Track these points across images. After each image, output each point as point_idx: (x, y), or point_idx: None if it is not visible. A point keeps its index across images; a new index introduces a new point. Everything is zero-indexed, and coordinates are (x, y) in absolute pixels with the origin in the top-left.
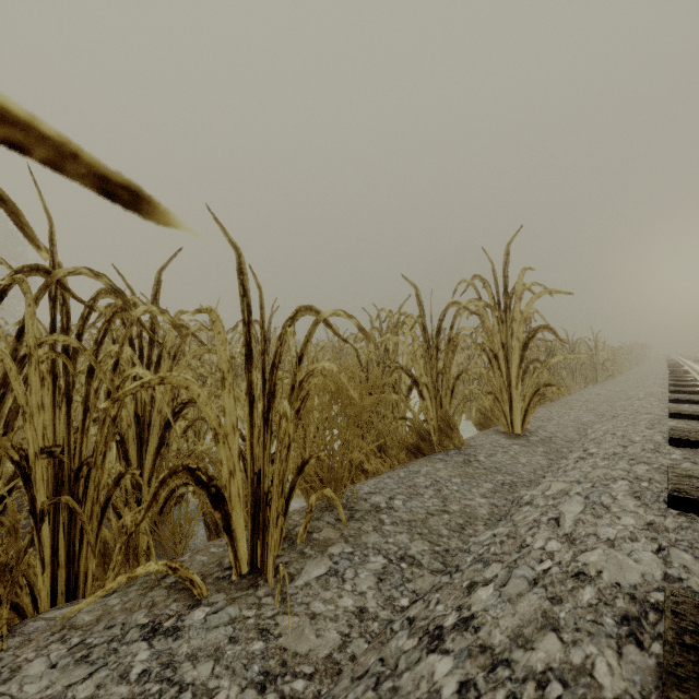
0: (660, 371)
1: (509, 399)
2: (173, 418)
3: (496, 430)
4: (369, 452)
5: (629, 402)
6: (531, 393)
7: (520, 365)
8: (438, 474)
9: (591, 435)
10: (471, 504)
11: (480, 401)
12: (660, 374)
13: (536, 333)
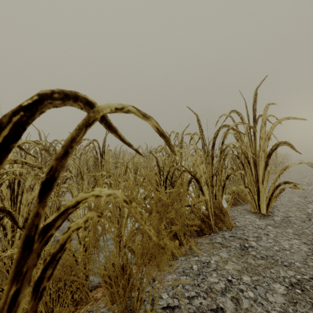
0: (306, 167)
1: (257, 190)
2: None
3: (247, 210)
4: (165, 234)
5: None
6: (273, 187)
7: (265, 168)
8: (227, 269)
9: None
10: None
11: (230, 188)
12: (308, 169)
13: (278, 147)
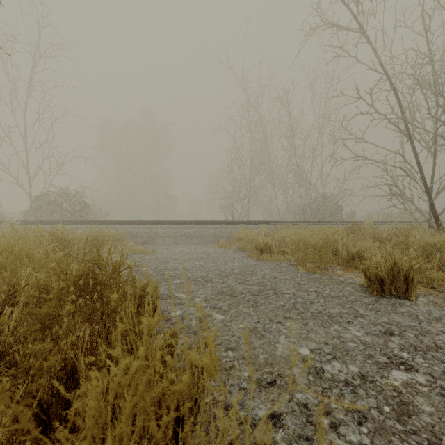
0: None
1: None
2: None
3: None
4: None
5: None
6: None
7: None
8: None
9: None
10: None
11: None
12: None
13: None
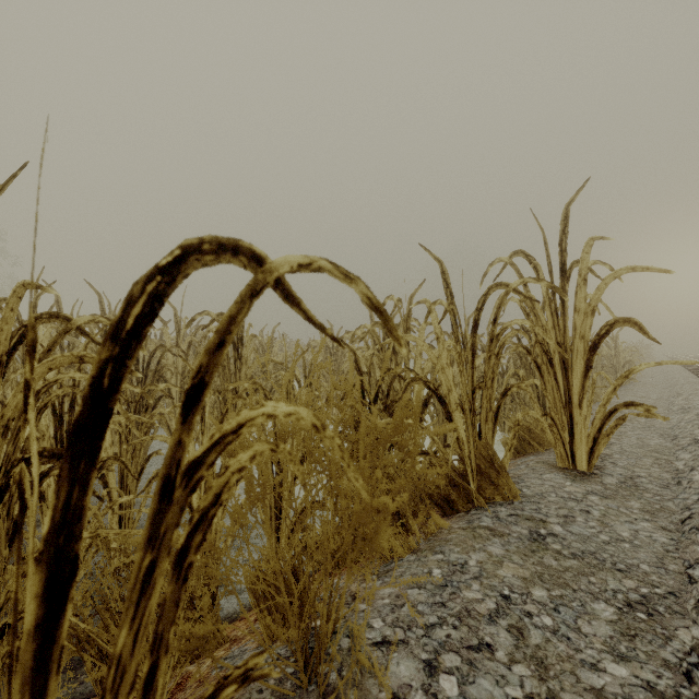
0: (684, 374)
1: (568, 421)
2: (6, 487)
3: (547, 464)
4: None
5: (694, 417)
6: (603, 415)
7: (586, 374)
8: (502, 575)
9: (693, 476)
10: (603, 686)
11: (513, 418)
12: (687, 377)
13: (612, 329)
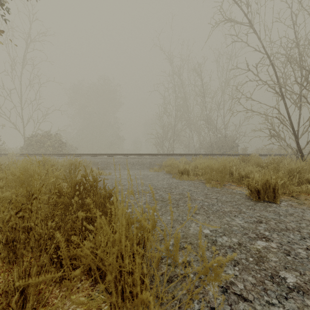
0: None
1: None
2: None
3: None
4: None
5: None
6: None
7: None
8: None
9: None
10: None
11: None
12: None
13: None
